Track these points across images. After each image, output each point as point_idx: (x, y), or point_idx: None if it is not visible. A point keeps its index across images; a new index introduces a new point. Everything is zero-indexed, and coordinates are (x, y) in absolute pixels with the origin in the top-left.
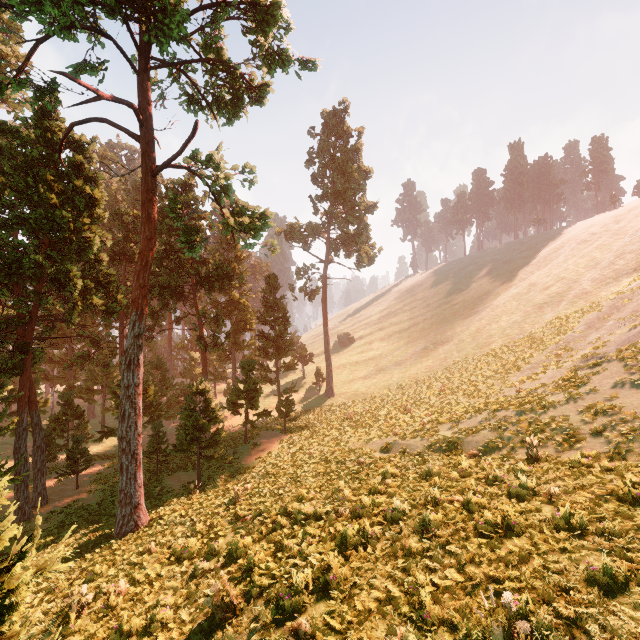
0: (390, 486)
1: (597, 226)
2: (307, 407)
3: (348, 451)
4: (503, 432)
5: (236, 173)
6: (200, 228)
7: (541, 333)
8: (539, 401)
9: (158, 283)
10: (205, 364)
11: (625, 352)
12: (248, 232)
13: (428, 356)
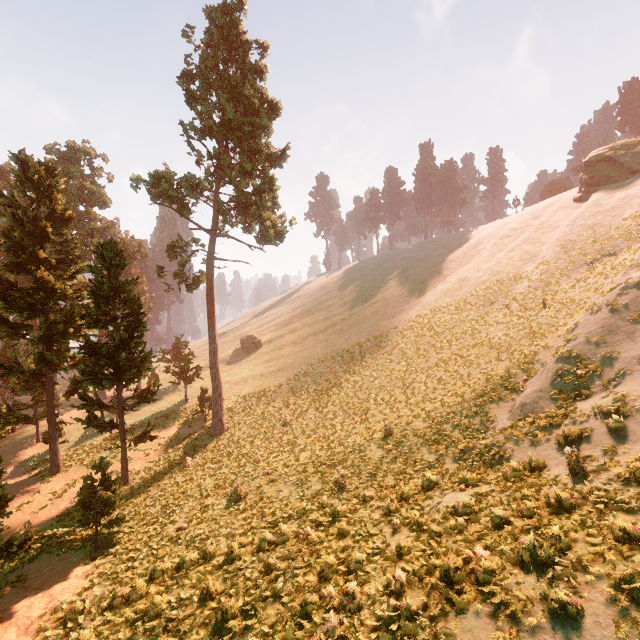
0: None
1: (515, 222)
2: (179, 456)
3: None
4: None
5: None
6: None
7: (507, 338)
8: None
9: None
10: None
11: None
12: None
13: (353, 367)
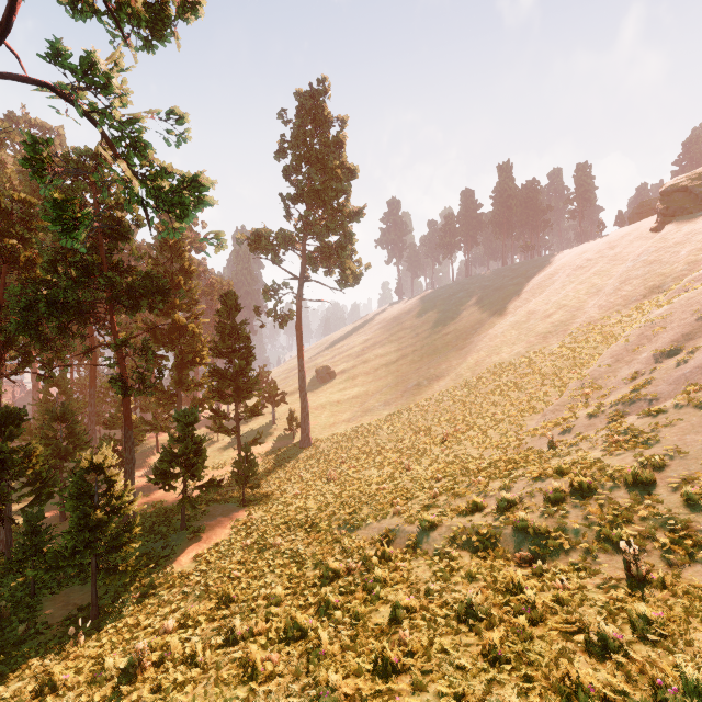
0: (410, 647)
1: (591, 252)
2: (277, 462)
3: (331, 541)
4: (565, 521)
5: (153, 117)
6: (121, 222)
7: (553, 367)
8: (601, 466)
9: (45, 296)
10: (128, 414)
11: (698, 395)
12: (170, 209)
13: (422, 394)
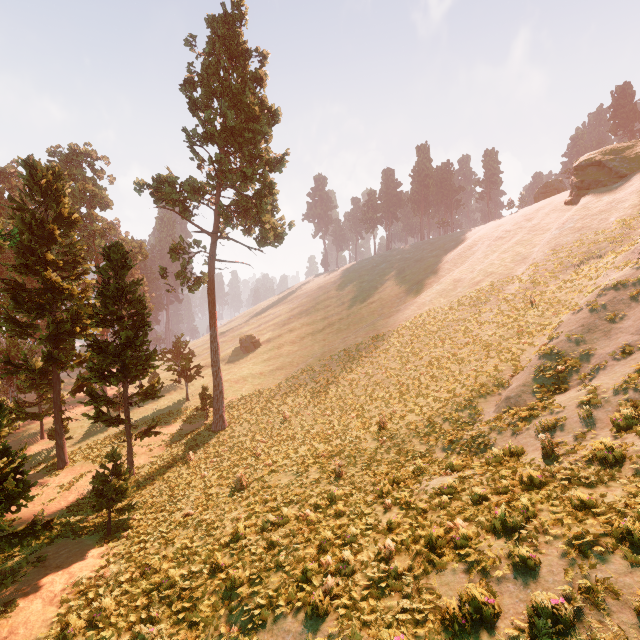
0: None
1: (508, 224)
2: (182, 451)
3: None
4: None
5: None
6: None
7: (497, 336)
8: None
9: None
10: None
11: None
12: None
13: (350, 365)
